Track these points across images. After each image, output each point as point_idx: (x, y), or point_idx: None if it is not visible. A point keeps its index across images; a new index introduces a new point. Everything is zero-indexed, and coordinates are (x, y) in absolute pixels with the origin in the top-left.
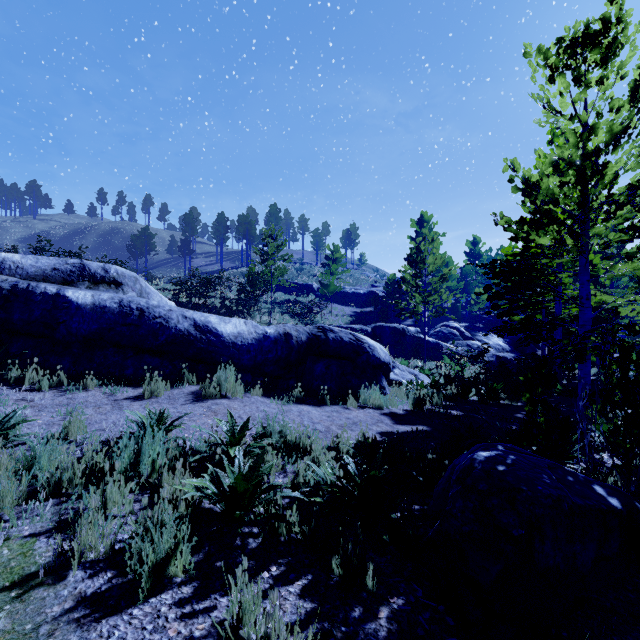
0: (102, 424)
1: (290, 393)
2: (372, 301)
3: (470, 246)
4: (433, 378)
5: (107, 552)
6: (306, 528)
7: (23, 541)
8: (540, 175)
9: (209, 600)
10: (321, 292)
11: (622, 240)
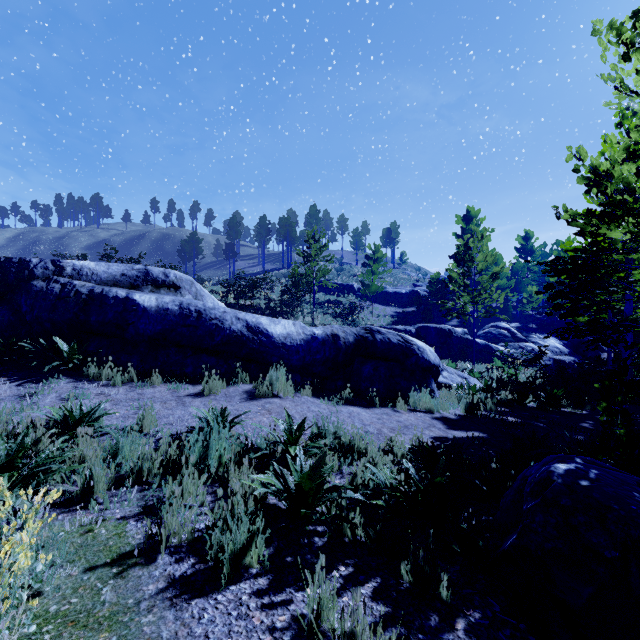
0: (169, 419)
1: (339, 394)
2: (414, 301)
3: (521, 241)
4: (485, 382)
5: (188, 539)
6: (372, 531)
7: (116, 523)
8: (611, 163)
9: (285, 593)
10: (362, 292)
11: None
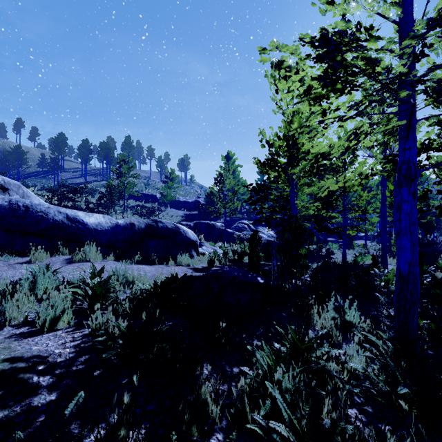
0: (3, 276)
1: (133, 258)
2: (197, 207)
3: (258, 174)
4: (224, 250)
5: (24, 321)
6: (132, 305)
7: None
8: (273, 140)
9: (81, 330)
10: (161, 200)
11: (304, 176)
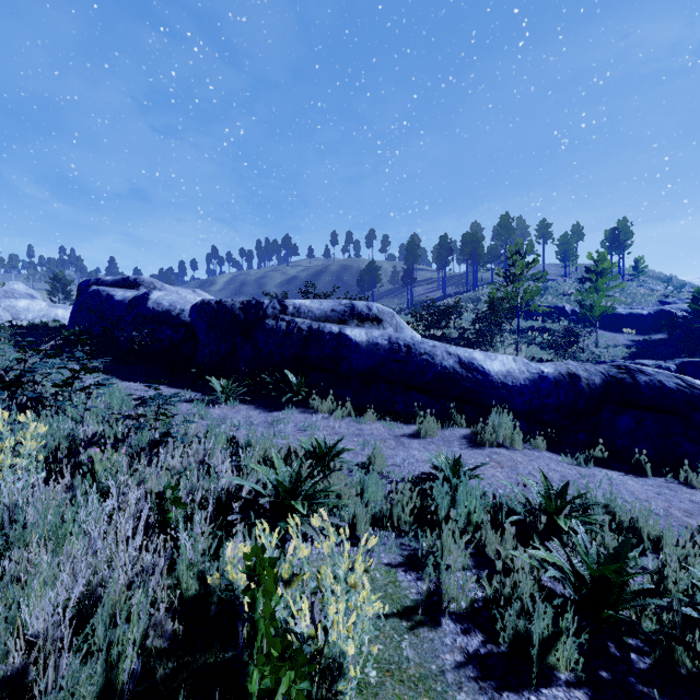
0: (395, 459)
1: (586, 451)
2: (663, 325)
3: None
4: None
5: (467, 608)
6: None
7: (386, 569)
8: None
9: None
10: (580, 316)
11: None
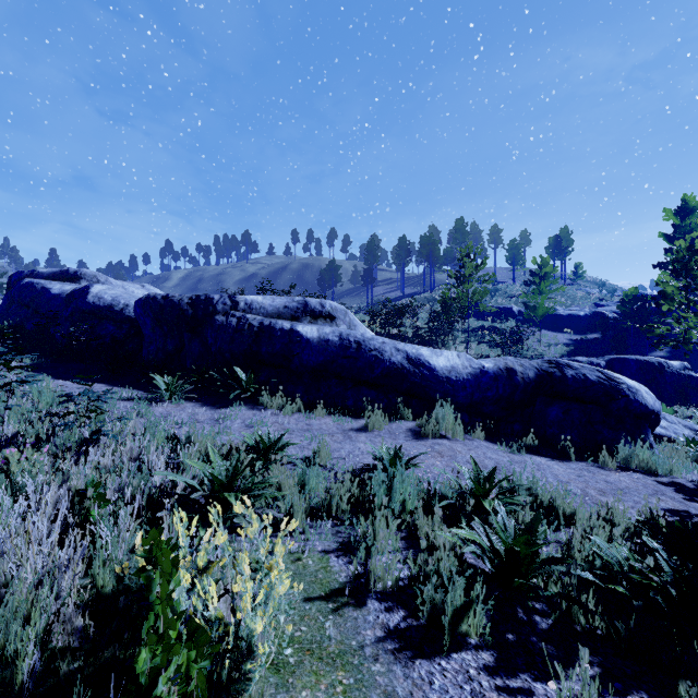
0: (340, 452)
1: (519, 440)
2: (597, 325)
3: None
4: None
5: (392, 587)
6: (621, 626)
7: (319, 555)
8: None
9: (519, 679)
10: (526, 316)
11: None
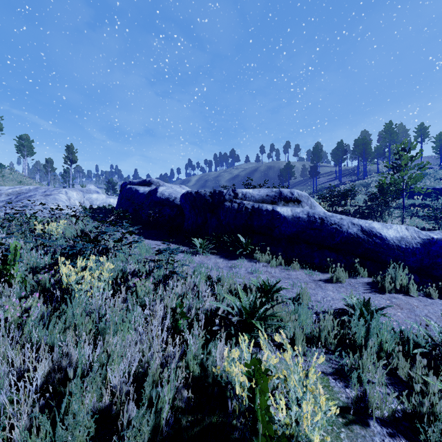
0: (316, 297)
1: None
2: None
3: None
4: None
5: (389, 416)
6: None
7: (320, 375)
8: None
9: None
10: None
11: None
